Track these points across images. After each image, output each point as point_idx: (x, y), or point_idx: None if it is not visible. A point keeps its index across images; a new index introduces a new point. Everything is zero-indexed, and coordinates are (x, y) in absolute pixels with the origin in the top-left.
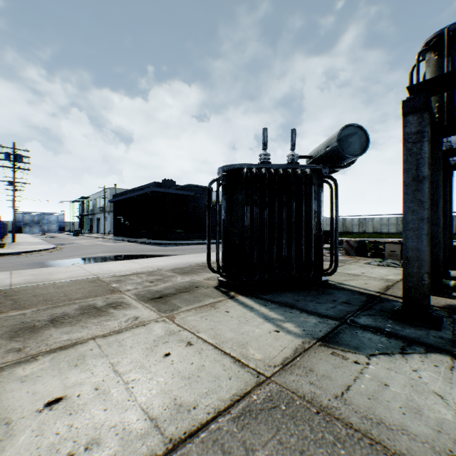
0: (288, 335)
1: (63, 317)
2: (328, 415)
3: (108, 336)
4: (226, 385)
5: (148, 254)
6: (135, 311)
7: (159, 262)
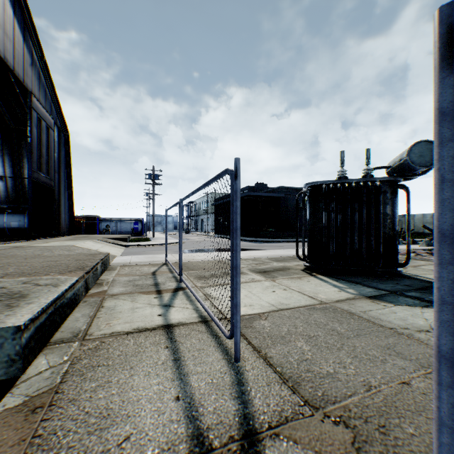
0: (346, 293)
1: (216, 275)
2: (352, 314)
3: (242, 283)
4: (304, 302)
5: (247, 248)
6: (251, 276)
7: (258, 253)
